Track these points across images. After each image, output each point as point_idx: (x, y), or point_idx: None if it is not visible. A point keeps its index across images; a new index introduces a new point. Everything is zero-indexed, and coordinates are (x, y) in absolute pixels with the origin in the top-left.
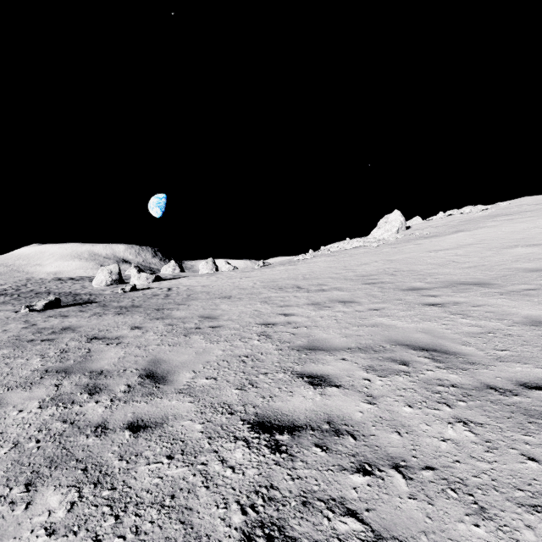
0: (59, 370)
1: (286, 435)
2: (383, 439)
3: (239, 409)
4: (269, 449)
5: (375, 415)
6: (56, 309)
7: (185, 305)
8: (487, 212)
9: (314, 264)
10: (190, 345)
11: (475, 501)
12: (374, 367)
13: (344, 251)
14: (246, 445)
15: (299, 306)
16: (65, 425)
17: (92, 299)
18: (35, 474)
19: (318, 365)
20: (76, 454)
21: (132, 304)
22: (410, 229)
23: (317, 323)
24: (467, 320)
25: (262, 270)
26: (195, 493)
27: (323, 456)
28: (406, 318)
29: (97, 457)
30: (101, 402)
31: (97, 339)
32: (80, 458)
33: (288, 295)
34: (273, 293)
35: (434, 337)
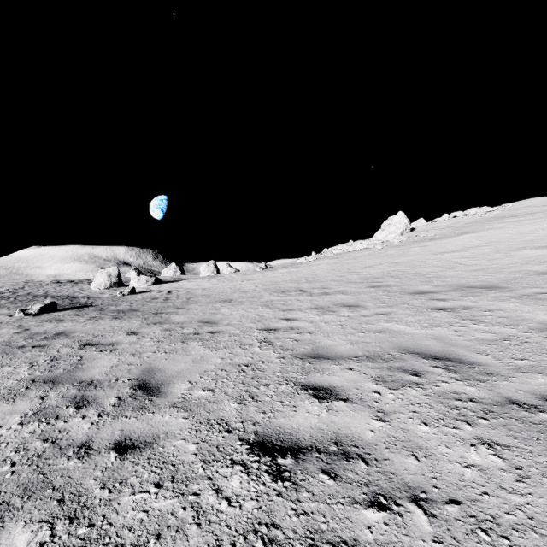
0: (47, 380)
1: (289, 459)
2: (398, 464)
3: (237, 426)
4: (270, 476)
5: (388, 434)
6: (51, 313)
7: (185, 309)
8: (493, 214)
9: (317, 267)
10: (187, 352)
11: (512, 546)
12: (384, 378)
13: (347, 254)
14: (245, 471)
15: (302, 310)
16: (46, 445)
17: (90, 302)
18: (4, 506)
19: (323, 375)
20: (54, 480)
21: (130, 308)
22: (414, 230)
23: (321, 329)
24: (480, 326)
25: (264, 273)
26: (184, 532)
27: (332, 486)
28: (415, 324)
29: (77, 485)
30: (87, 417)
31: (91, 345)
32: (58, 486)
33: (290, 298)
34: (276, 296)
35: (446, 344)
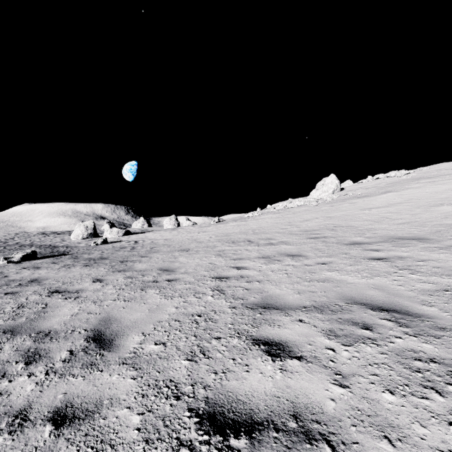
0: (7, 330)
1: (243, 439)
2: (370, 450)
3: (187, 391)
4: None
5: (351, 406)
6: (32, 261)
7: (147, 257)
8: (410, 176)
9: (262, 220)
10: (144, 300)
11: None
12: (336, 332)
13: (287, 209)
14: None
15: (250, 259)
16: None
17: (67, 251)
18: None
19: (274, 328)
20: None
21: (101, 256)
22: (344, 190)
23: (268, 278)
24: (418, 276)
25: (217, 225)
26: None
27: None
28: (355, 273)
29: None
30: (34, 376)
31: (58, 292)
32: None
33: (240, 248)
34: (227, 246)
35: (390, 295)
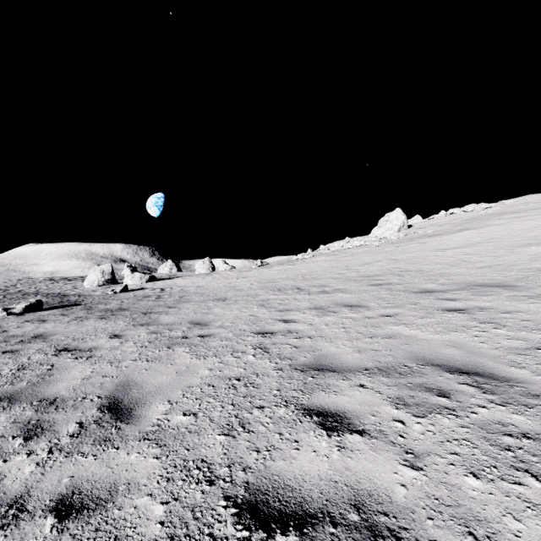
0: (3, 397)
1: (293, 536)
2: None
3: (222, 473)
4: None
5: (426, 493)
6: (37, 312)
7: (176, 308)
8: (491, 211)
9: (314, 264)
10: (171, 360)
11: None
12: (405, 400)
13: (344, 251)
14: None
15: (300, 310)
16: None
17: (80, 300)
18: None
19: (329, 395)
20: None
21: (120, 307)
22: (412, 227)
23: (322, 333)
24: (503, 331)
25: (260, 270)
26: None
27: None
28: (428, 327)
29: None
30: (34, 454)
31: (67, 350)
32: None
33: (287, 297)
34: (272, 295)
35: (470, 354)
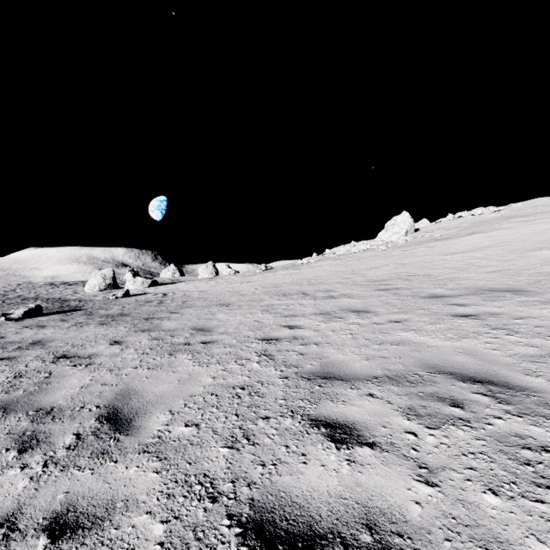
0: None
1: None
2: None
3: (225, 489)
4: None
5: (443, 512)
6: (36, 318)
7: (178, 313)
8: (500, 214)
9: (319, 268)
10: (173, 368)
11: None
12: (417, 411)
13: (350, 255)
14: None
15: (306, 316)
16: None
17: (80, 306)
18: None
19: (337, 404)
20: None
21: (121, 312)
22: (419, 231)
23: (329, 339)
24: (516, 337)
25: (264, 274)
26: None
27: None
28: (438, 334)
29: None
30: (28, 468)
31: (66, 357)
32: None
33: (292, 302)
34: (276, 300)
35: (483, 361)
